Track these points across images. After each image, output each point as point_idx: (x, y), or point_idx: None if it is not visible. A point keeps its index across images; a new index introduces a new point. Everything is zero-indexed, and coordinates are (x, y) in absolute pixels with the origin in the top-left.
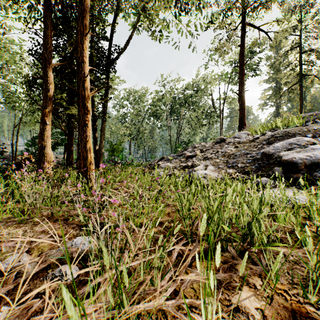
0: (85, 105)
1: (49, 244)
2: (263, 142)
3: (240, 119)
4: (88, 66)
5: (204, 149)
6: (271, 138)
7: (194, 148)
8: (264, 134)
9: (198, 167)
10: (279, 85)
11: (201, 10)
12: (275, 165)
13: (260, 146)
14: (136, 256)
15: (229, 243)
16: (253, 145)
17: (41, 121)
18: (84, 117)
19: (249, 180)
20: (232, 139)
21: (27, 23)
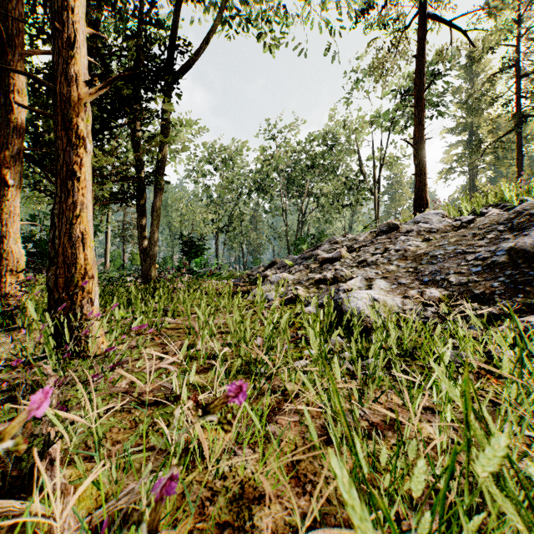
0: (69, 121)
1: None
2: (497, 228)
3: (416, 192)
4: (80, 24)
5: (355, 246)
6: (515, 217)
7: (333, 244)
8: (477, 214)
9: (352, 282)
10: (475, 137)
11: None
12: None
13: (492, 236)
14: None
15: None
16: (471, 234)
17: None
18: (66, 155)
19: None
20: (411, 225)
21: None
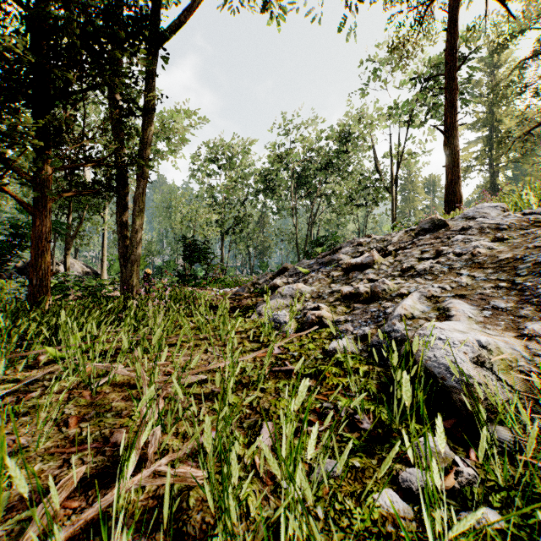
0: None
1: None
2: None
3: (448, 186)
4: None
5: (390, 248)
6: None
7: (357, 246)
8: None
9: (410, 303)
10: (495, 133)
11: None
12: None
13: None
14: None
15: None
16: None
17: None
18: None
19: None
20: (462, 221)
21: None
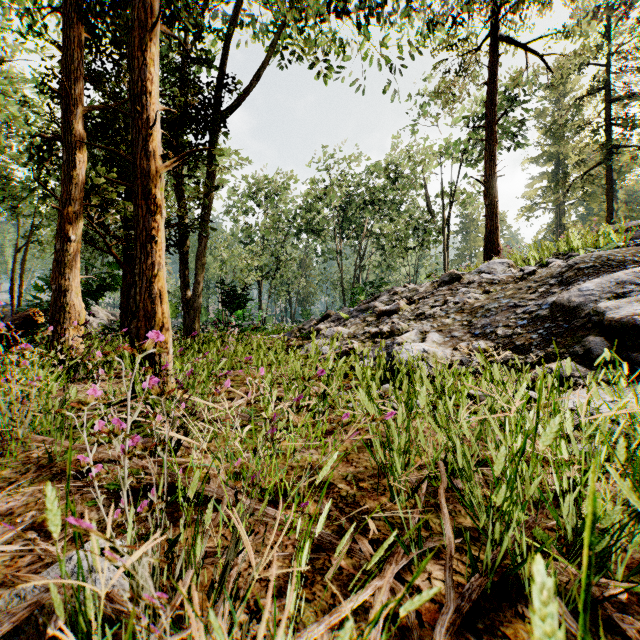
0: (150, 192)
1: (6, 563)
2: (549, 281)
3: (487, 236)
4: (157, 104)
5: (415, 297)
6: (567, 271)
7: (393, 295)
8: (544, 264)
9: (406, 335)
10: (562, 168)
11: (407, 6)
12: (587, 332)
13: (543, 290)
14: (254, 619)
15: (530, 564)
16: (527, 287)
17: (58, 234)
18: (147, 221)
19: (538, 368)
20: (475, 275)
21: (34, 23)
